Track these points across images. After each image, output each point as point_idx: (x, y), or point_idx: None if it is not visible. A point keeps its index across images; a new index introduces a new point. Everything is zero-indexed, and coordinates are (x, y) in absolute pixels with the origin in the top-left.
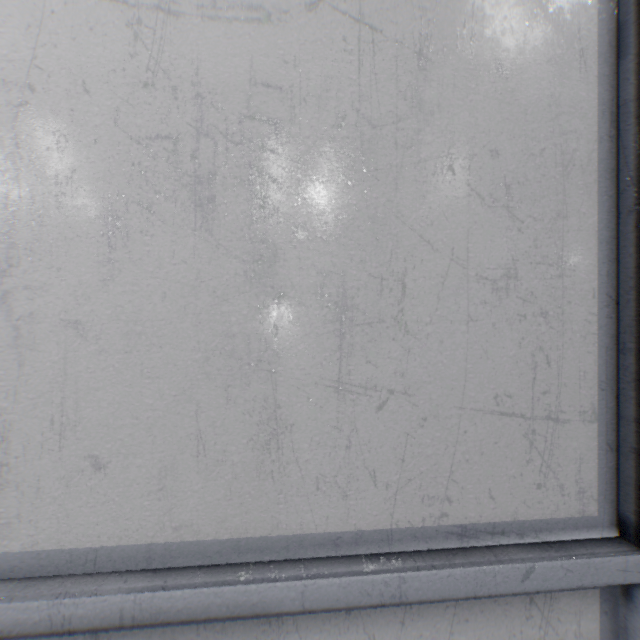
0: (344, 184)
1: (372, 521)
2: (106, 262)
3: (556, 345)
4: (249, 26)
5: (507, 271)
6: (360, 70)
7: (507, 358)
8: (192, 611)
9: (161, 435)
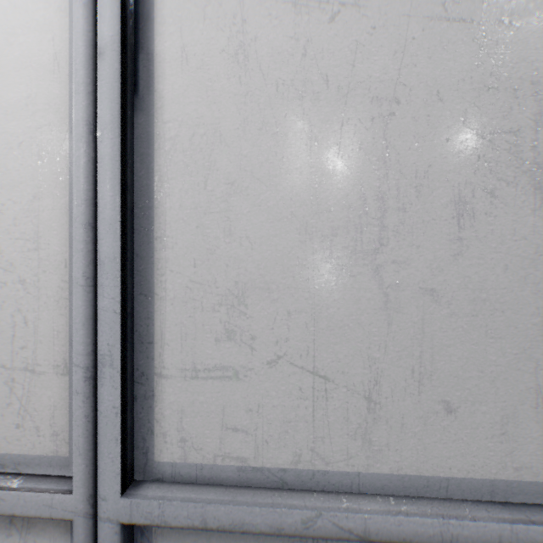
0: None
1: None
2: (456, 240)
3: None
4: None
5: None
6: None
7: None
8: None
9: (502, 387)
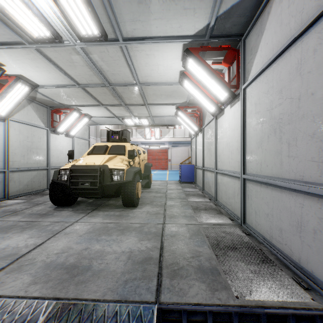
0: (289, 125)
1: (292, 178)
2: (267, 142)
3: (322, 147)
4: (279, 106)
5: (313, 133)
6: (291, 106)
7: (313, 150)
8: (271, 182)
9: (271, 162)
